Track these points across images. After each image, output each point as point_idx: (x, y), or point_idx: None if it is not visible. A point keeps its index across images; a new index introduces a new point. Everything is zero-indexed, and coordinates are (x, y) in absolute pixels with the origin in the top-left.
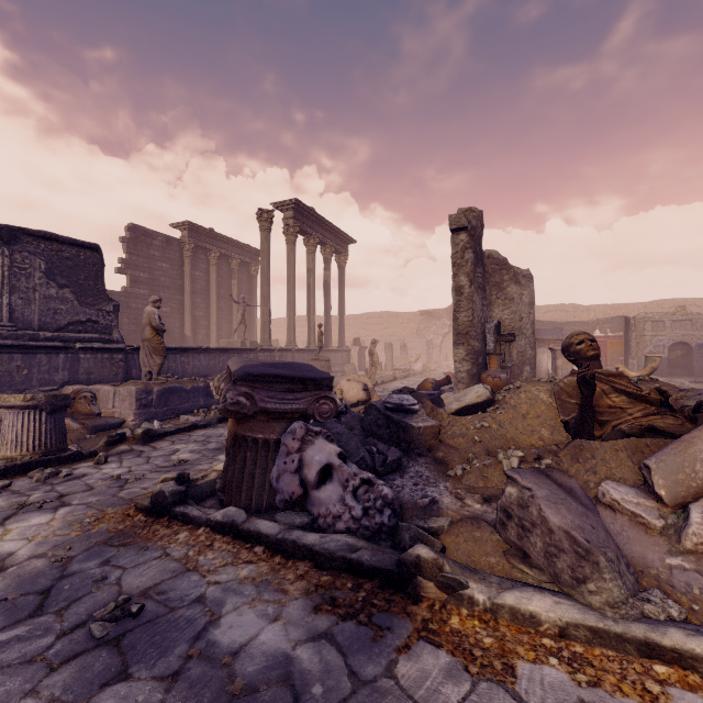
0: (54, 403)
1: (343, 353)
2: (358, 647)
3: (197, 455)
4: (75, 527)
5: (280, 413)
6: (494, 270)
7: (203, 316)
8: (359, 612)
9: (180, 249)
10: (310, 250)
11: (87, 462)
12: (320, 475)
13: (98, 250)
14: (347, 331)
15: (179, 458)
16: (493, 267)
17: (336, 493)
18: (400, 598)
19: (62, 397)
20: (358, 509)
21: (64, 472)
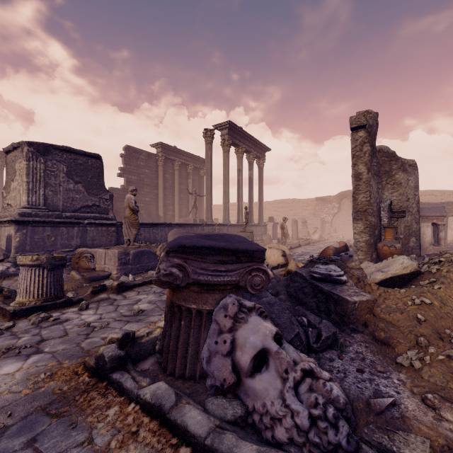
0: (53, 263)
1: (261, 227)
2: None
3: (152, 305)
4: (29, 383)
5: (212, 284)
6: (384, 161)
7: (170, 203)
8: None
9: (156, 161)
10: (239, 157)
11: (74, 308)
12: (254, 361)
13: (99, 159)
14: (264, 212)
15: (139, 308)
16: (383, 159)
17: (274, 386)
18: None
19: (59, 258)
20: (303, 416)
21: (53, 317)
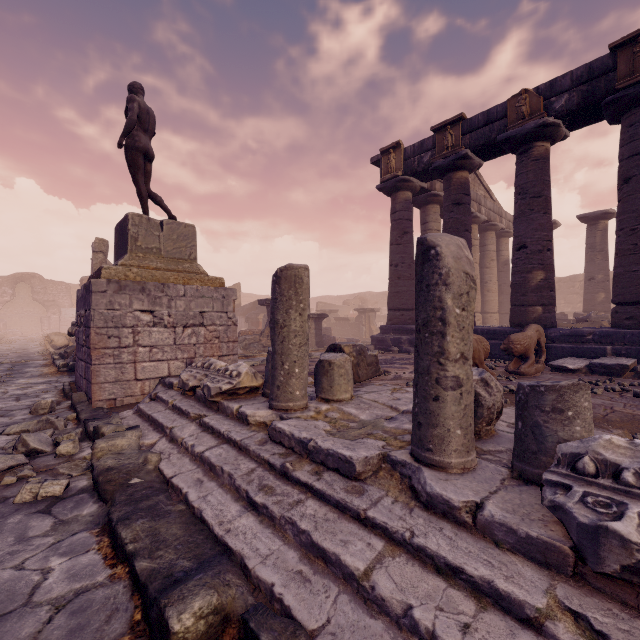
0: None
1: None
2: None
3: (7, 372)
4: (50, 377)
5: None
6: None
7: None
8: None
9: None
10: None
11: None
12: None
13: None
14: None
15: (0, 374)
16: None
17: None
18: None
19: None
20: None
21: None
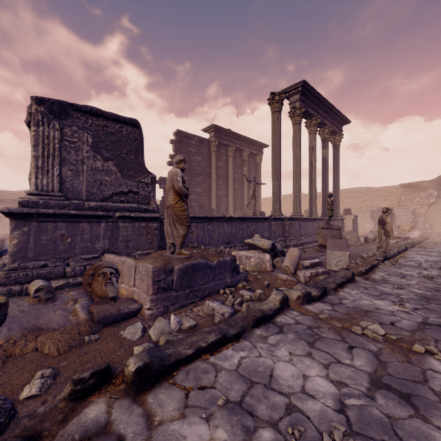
0: None
1: (338, 221)
2: None
3: None
4: None
5: None
6: None
7: (224, 195)
8: None
9: (208, 146)
10: (311, 131)
11: None
12: None
13: (138, 127)
14: None
15: None
16: None
17: None
18: None
19: None
20: None
21: None
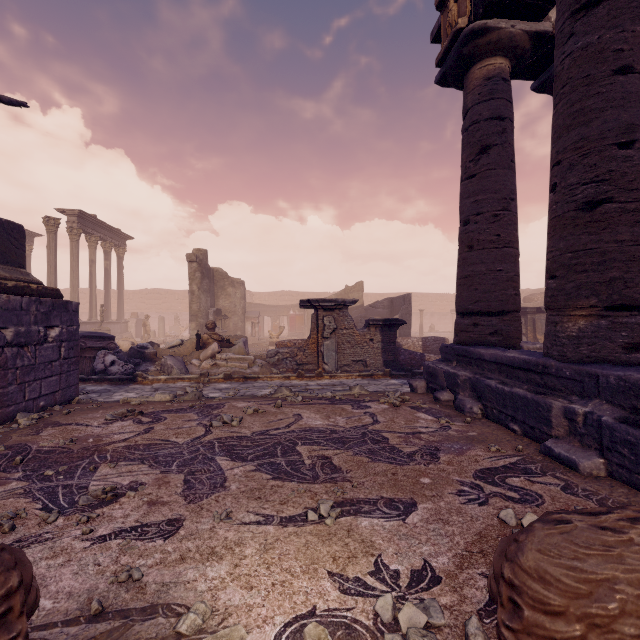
0: None
1: (122, 324)
2: (122, 386)
3: None
4: None
5: (95, 348)
6: (220, 279)
7: None
8: (122, 384)
9: None
10: (92, 246)
11: None
12: (111, 363)
13: None
14: (127, 304)
15: None
16: (219, 277)
17: (117, 367)
18: (133, 382)
19: None
20: (123, 370)
21: None
